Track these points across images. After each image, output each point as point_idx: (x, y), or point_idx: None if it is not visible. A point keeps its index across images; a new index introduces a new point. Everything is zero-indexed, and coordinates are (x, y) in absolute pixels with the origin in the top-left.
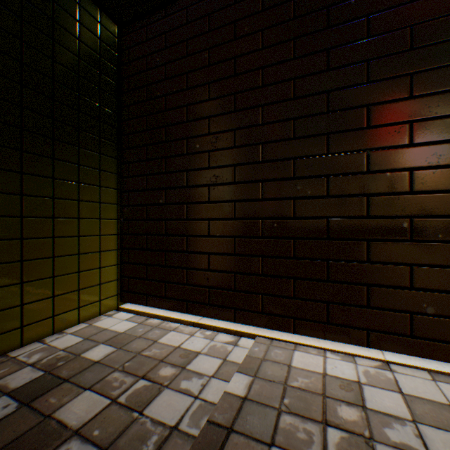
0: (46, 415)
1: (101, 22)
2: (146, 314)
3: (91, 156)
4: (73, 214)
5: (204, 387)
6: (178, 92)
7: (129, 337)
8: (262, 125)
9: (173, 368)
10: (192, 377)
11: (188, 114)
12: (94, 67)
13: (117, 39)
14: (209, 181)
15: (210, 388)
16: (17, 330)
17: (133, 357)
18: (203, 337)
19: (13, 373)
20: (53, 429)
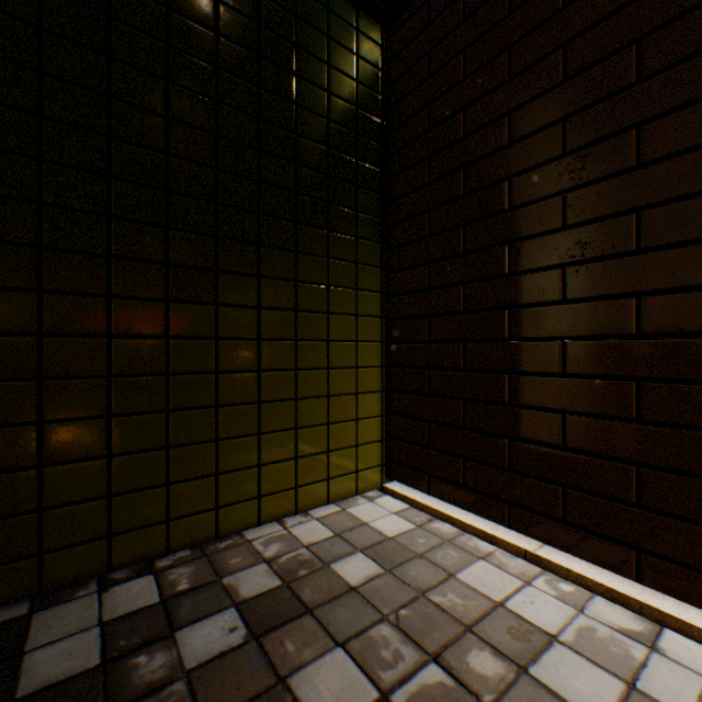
0: (279, 677)
1: (357, 28)
2: (427, 509)
3: (343, 243)
4: (320, 334)
5: None
6: (488, 93)
7: (402, 550)
8: None
9: (496, 660)
10: None
11: (512, 128)
12: (348, 102)
13: (379, 48)
14: (564, 255)
15: None
16: (253, 501)
17: (411, 599)
18: (554, 595)
19: (246, 568)
20: None
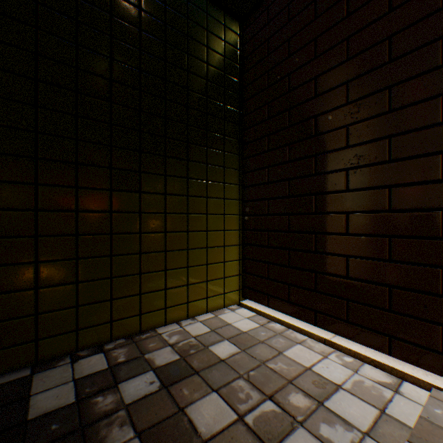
0: (180, 408)
1: (224, 24)
2: (267, 316)
3: (216, 155)
4: (202, 210)
5: None
6: (303, 65)
7: (251, 339)
8: None
9: (305, 398)
10: (334, 422)
11: (317, 87)
12: (219, 69)
13: (238, 36)
14: (347, 163)
15: None
16: (162, 310)
17: (257, 366)
18: (341, 363)
19: (158, 349)
20: (184, 427)
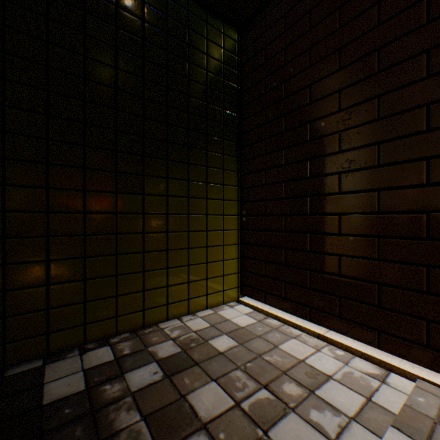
0: (181, 395)
1: (224, 32)
2: (264, 312)
3: (215, 158)
4: (202, 211)
5: (342, 431)
6: (298, 73)
7: (249, 333)
8: (427, 78)
9: (298, 387)
10: (323, 408)
11: (311, 94)
12: (218, 76)
13: (236, 43)
14: (339, 167)
15: (351, 436)
16: (164, 306)
17: (253, 358)
18: (332, 356)
19: (161, 342)
20: (186, 412)
